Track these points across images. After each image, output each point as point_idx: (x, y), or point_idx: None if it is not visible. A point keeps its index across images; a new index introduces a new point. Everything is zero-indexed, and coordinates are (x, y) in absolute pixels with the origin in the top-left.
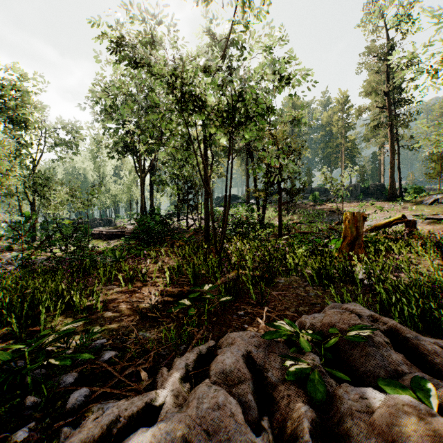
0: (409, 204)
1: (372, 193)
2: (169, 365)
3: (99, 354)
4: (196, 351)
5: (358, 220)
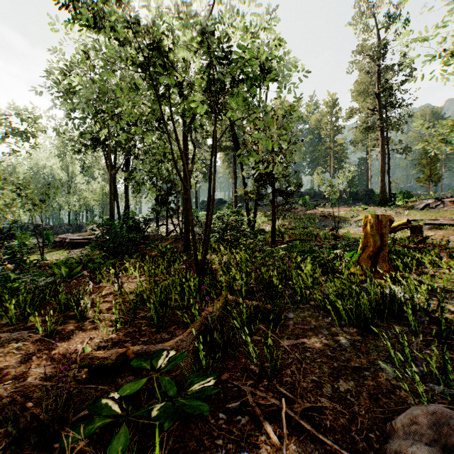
0: (401, 209)
1: (361, 198)
2: None
3: None
4: None
5: (384, 225)
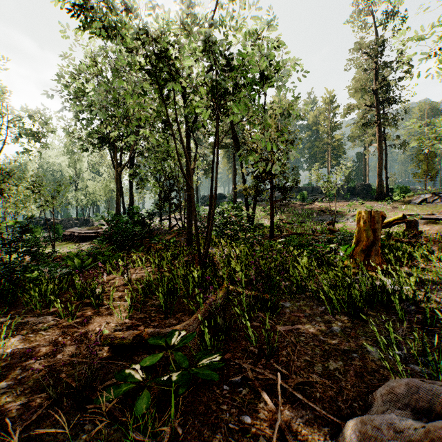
0: (398, 204)
1: (359, 193)
2: None
3: None
4: None
5: (377, 221)
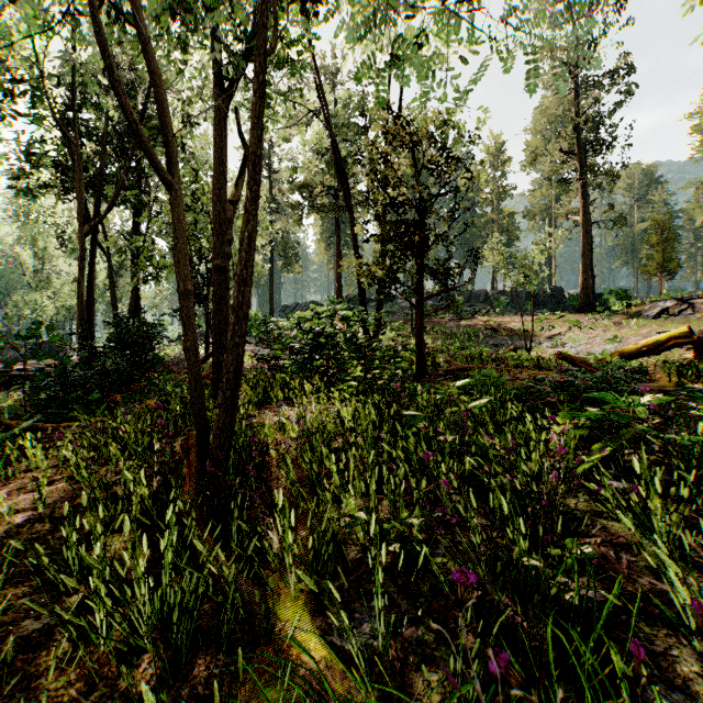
0: (619, 317)
1: (545, 302)
2: None
3: None
4: None
5: None
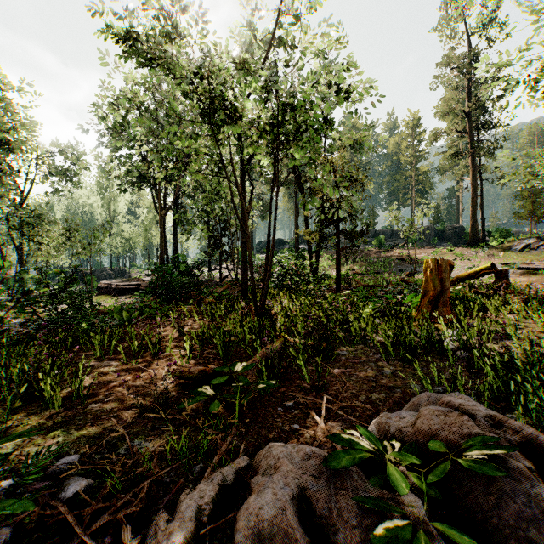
0: (495, 251)
1: (449, 237)
2: (172, 505)
3: (62, 483)
4: (218, 478)
5: (444, 270)
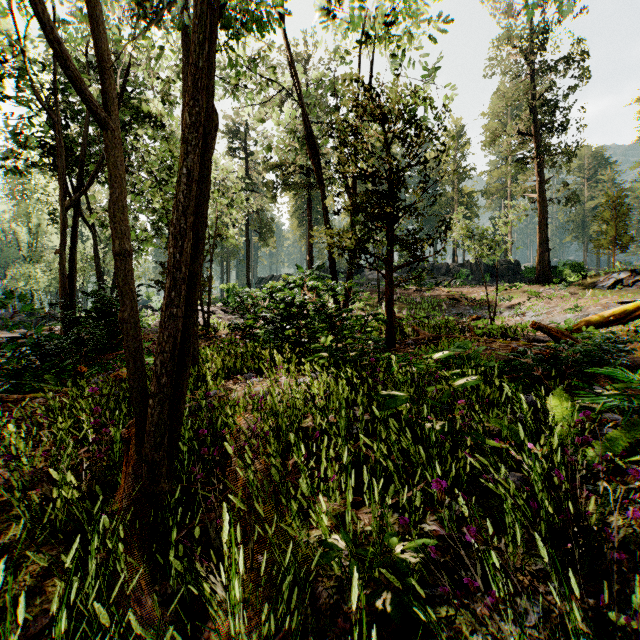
0: (575, 288)
1: (502, 274)
2: None
3: None
4: None
5: None
